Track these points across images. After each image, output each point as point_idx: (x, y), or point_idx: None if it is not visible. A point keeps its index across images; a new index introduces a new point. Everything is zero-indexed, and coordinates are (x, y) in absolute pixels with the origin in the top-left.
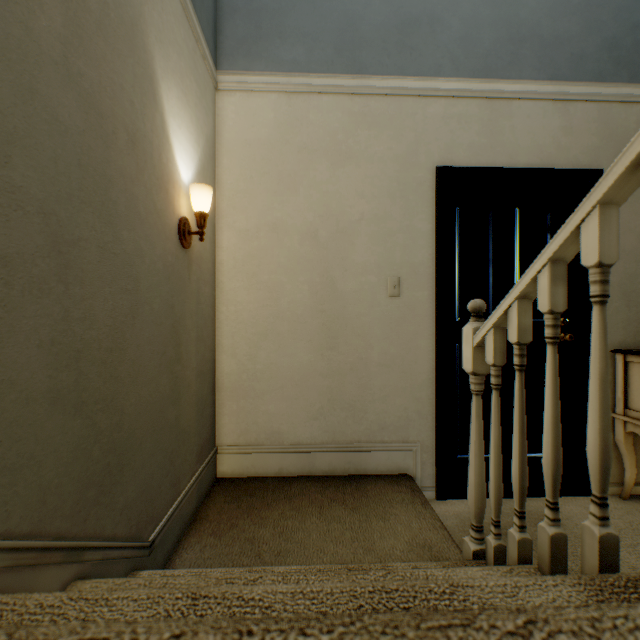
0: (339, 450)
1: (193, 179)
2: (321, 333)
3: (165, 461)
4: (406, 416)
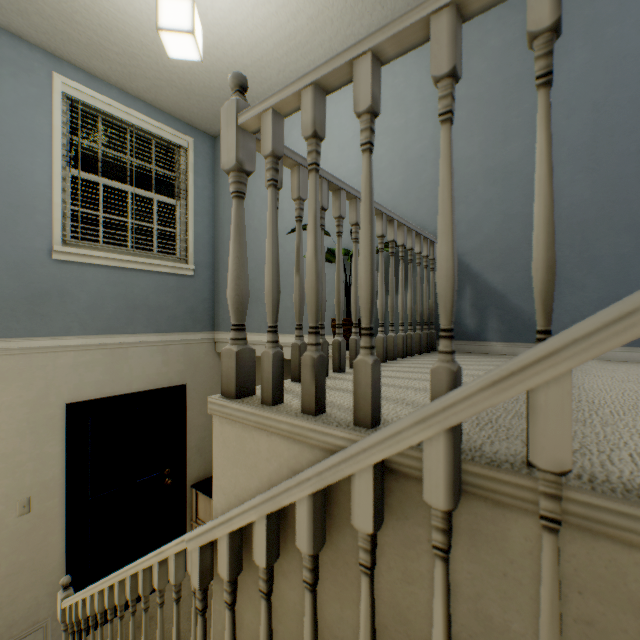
0: None
1: None
2: None
3: None
4: (38, 602)
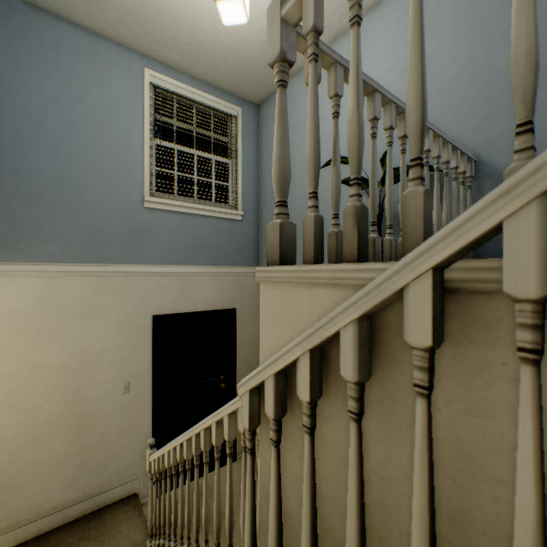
0: (88, 498)
1: None
2: (74, 428)
3: None
4: (134, 459)
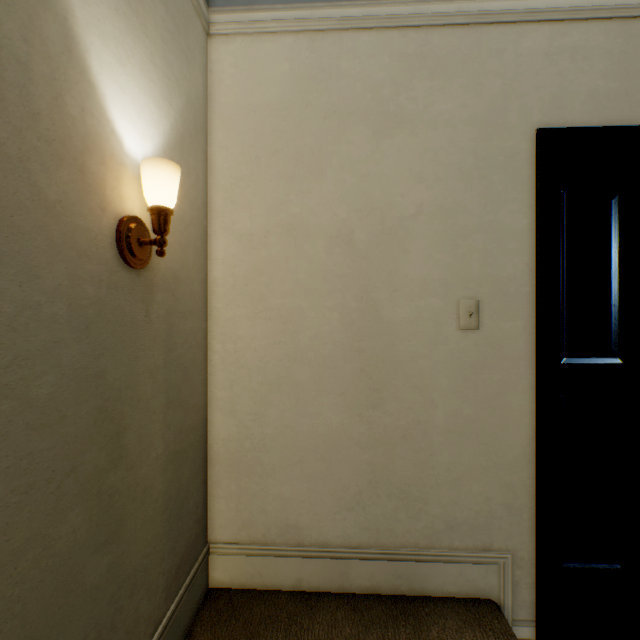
0: (385, 557)
1: (157, 155)
2: (358, 383)
3: None
4: (488, 510)
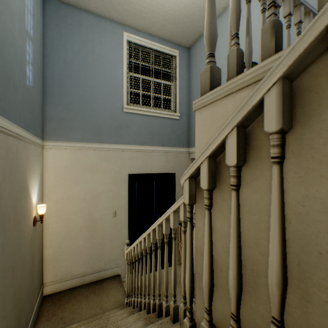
0: (94, 272)
1: (37, 197)
2: (87, 233)
3: (30, 304)
4: (118, 255)
